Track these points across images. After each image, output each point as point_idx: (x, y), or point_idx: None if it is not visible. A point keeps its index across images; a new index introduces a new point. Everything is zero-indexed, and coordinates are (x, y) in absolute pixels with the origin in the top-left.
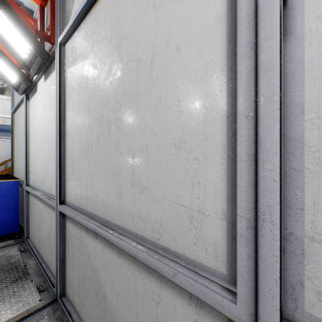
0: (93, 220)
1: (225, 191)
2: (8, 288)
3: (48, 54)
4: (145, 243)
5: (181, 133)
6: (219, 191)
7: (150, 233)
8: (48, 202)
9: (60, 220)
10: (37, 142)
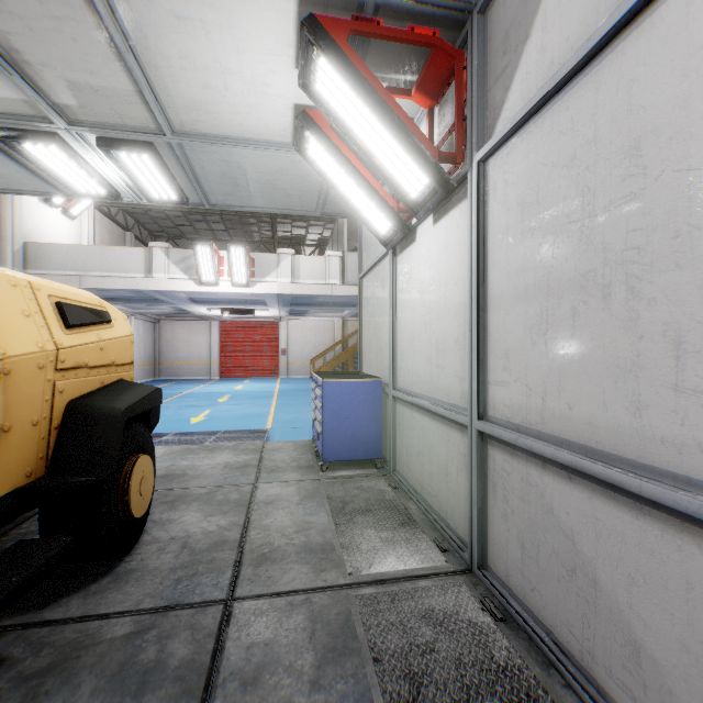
0: (562, 448)
1: None
2: (396, 530)
3: (452, 183)
4: None
5: None
6: None
7: None
8: (448, 415)
9: (477, 444)
10: (417, 320)
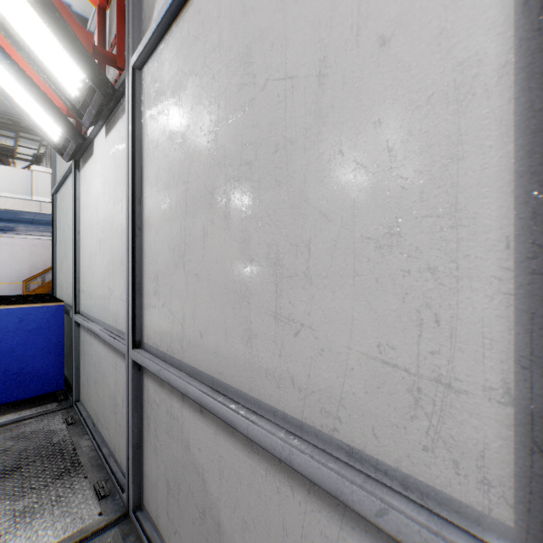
0: (195, 380)
1: (509, 341)
2: (47, 488)
3: (112, 87)
4: (305, 435)
5: (392, 215)
6: (492, 341)
7: (316, 415)
8: (112, 343)
9: (133, 375)
10: (94, 240)
